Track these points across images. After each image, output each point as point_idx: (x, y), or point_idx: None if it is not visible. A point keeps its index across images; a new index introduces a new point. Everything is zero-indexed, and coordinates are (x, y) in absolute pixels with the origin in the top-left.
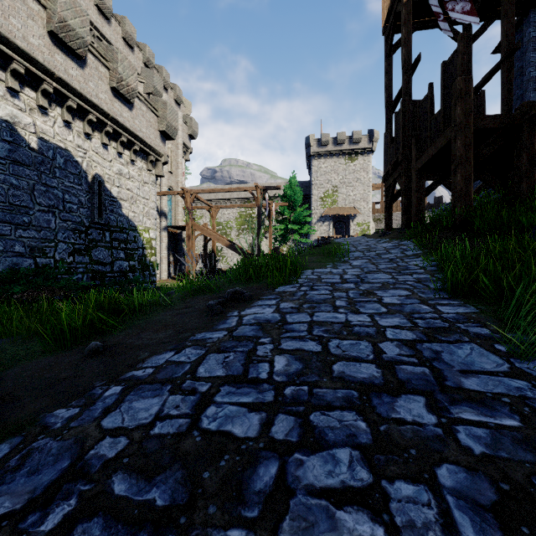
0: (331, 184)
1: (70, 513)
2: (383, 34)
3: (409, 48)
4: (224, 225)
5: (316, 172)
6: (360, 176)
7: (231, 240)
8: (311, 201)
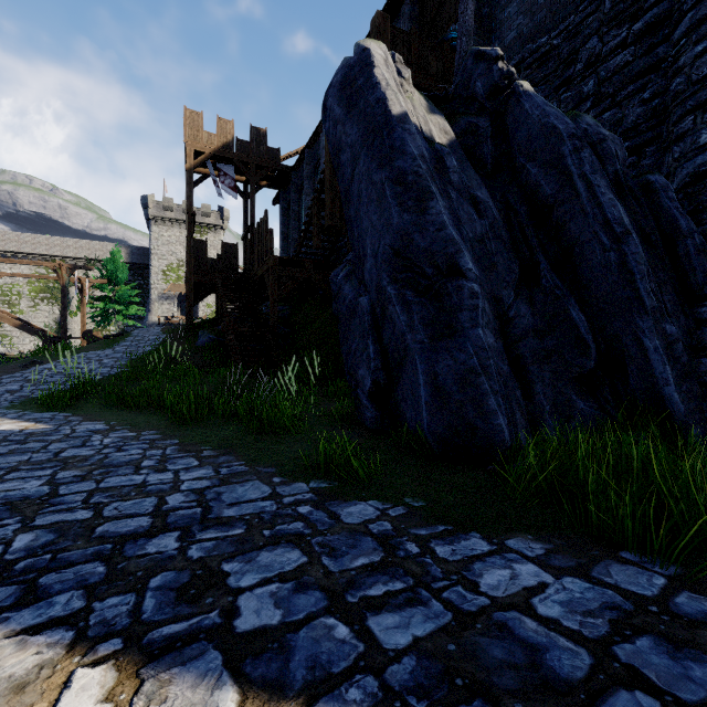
0: (176, 257)
1: (6, 383)
2: (185, 171)
3: (191, 202)
4: (5, 290)
5: (158, 239)
6: (210, 253)
7: (20, 313)
8: (151, 273)
